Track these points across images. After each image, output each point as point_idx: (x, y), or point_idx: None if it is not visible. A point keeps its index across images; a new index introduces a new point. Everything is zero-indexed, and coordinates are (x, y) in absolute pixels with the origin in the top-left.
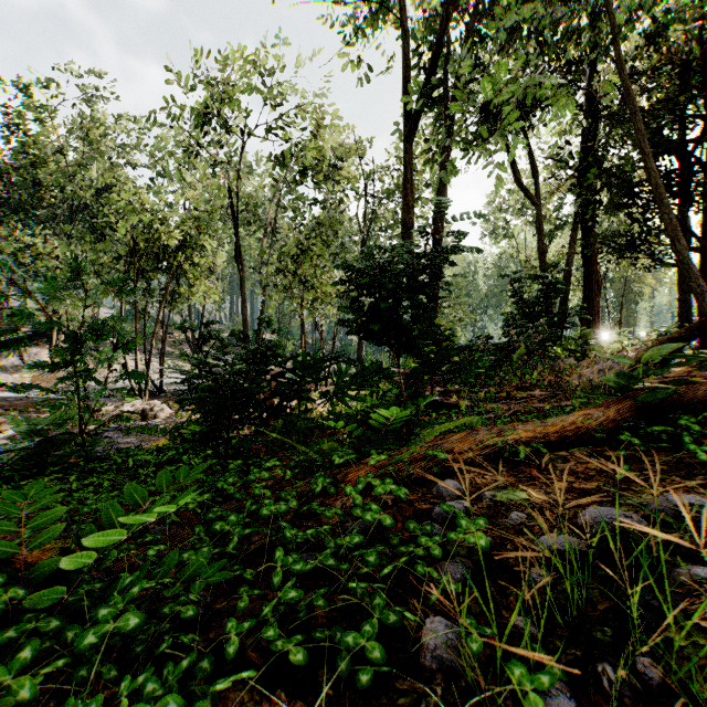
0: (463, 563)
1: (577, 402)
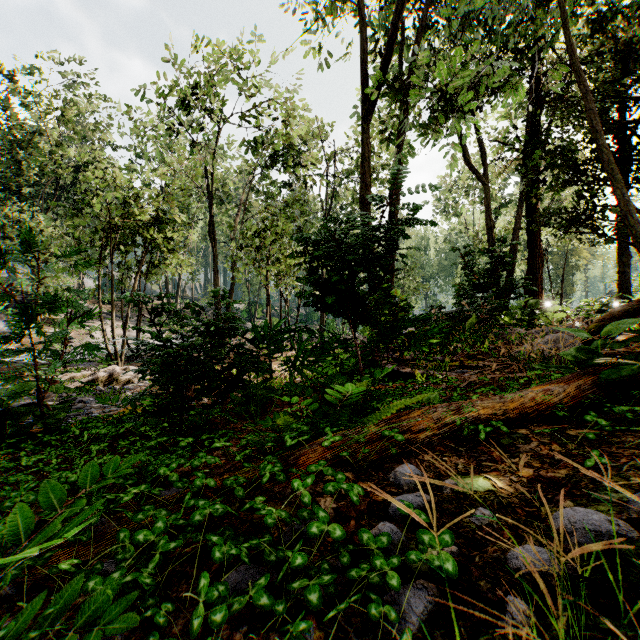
0: (426, 590)
1: (532, 374)
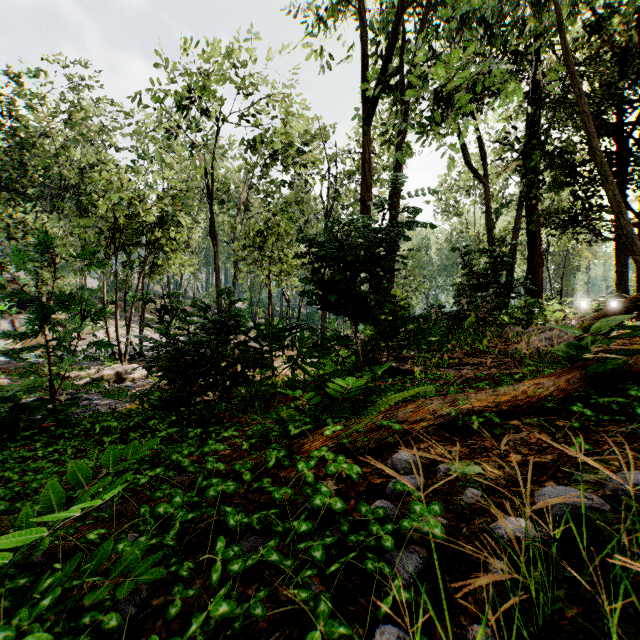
0: (417, 553)
1: (526, 370)
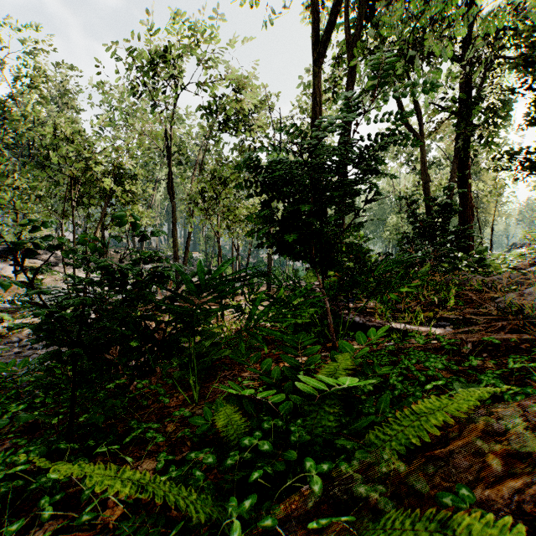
0: None
1: None
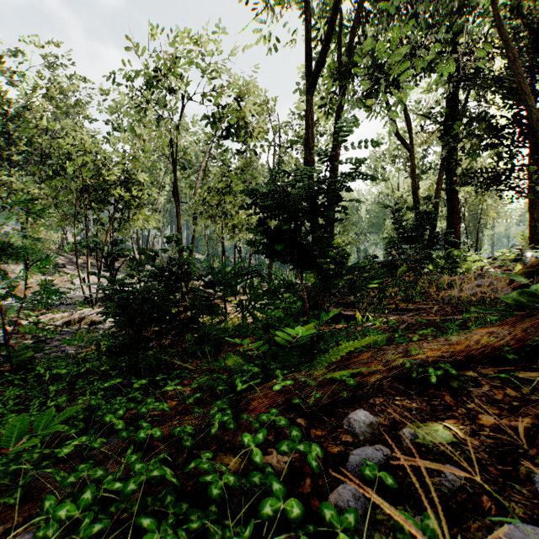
0: None
1: (468, 316)
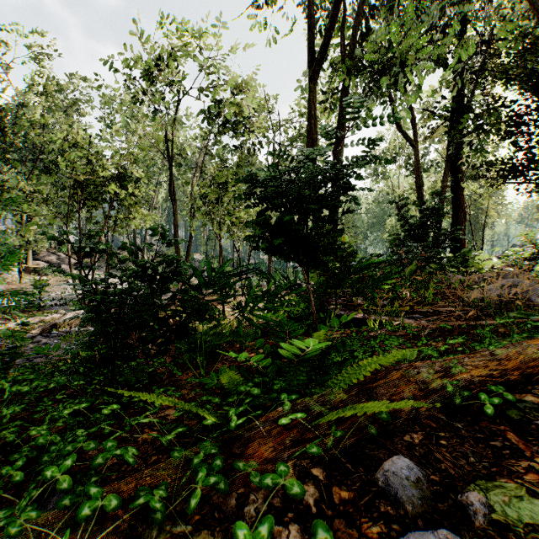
0: None
1: (502, 322)
